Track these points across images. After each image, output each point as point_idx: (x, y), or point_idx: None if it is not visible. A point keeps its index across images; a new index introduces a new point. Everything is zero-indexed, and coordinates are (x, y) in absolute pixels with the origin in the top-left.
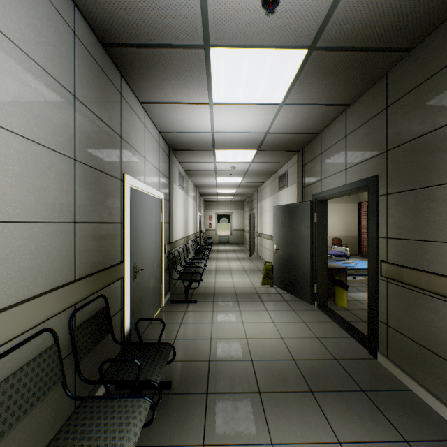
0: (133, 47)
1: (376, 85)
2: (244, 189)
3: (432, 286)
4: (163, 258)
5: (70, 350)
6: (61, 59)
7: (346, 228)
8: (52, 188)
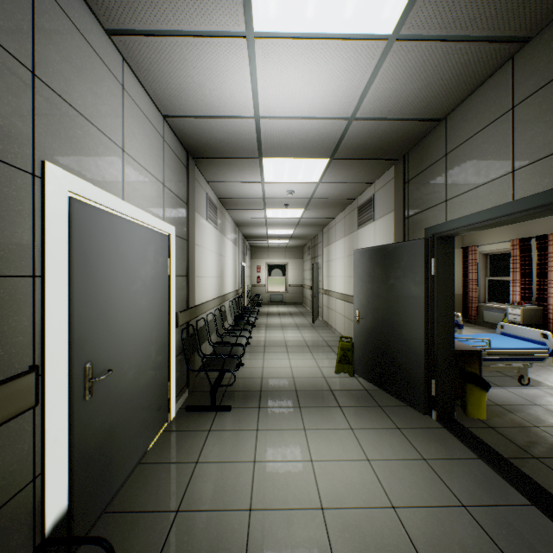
0: None
1: None
2: (304, 229)
3: None
4: (171, 337)
5: None
6: None
7: None
8: None
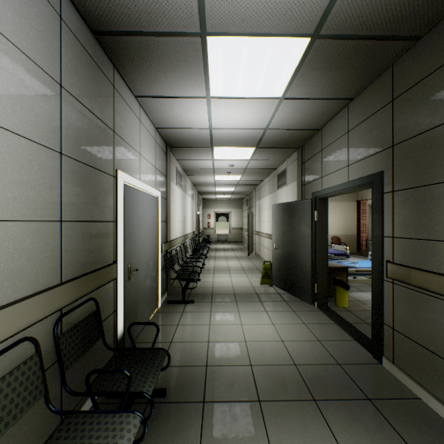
0: (126, 35)
1: (380, 77)
2: (242, 187)
3: None
4: (159, 258)
5: (55, 358)
6: (44, 43)
7: (345, 227)
8: (34, 184)
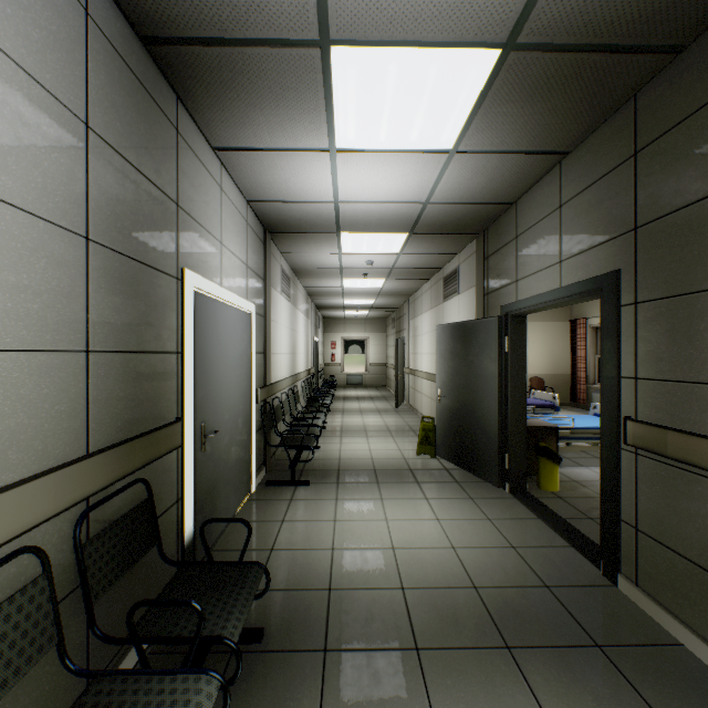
0: (196, 44)
1: (615, 116)
2: (387, 299)
3: None
4: (253, 412)
5: (77, 581)
6: (58, 53)
7: (551, 362)
8: (40, 289)
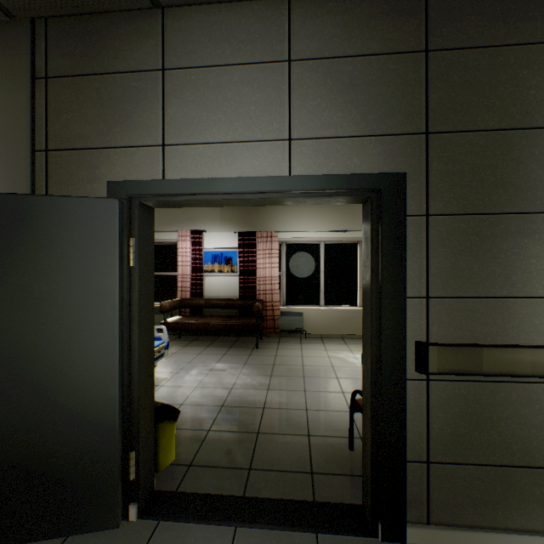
0: None
1: None
2: None
3: (541, 366)
4: None
5: None
6: None
7: None
8: None
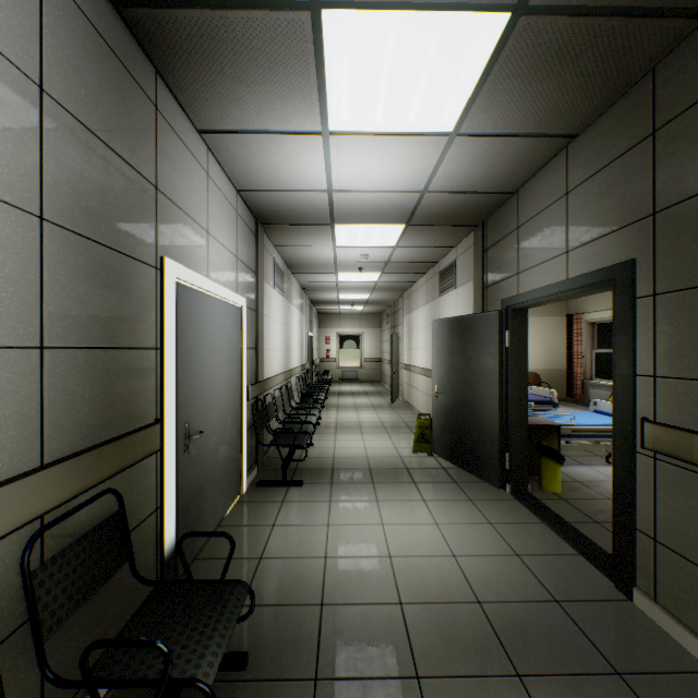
0: (173, 6)
1: (630, 93)
2: (382, 294)
3: None
4: (244, 410)
5: (27, 613)
6: None
7: (547, 357)
8: None
